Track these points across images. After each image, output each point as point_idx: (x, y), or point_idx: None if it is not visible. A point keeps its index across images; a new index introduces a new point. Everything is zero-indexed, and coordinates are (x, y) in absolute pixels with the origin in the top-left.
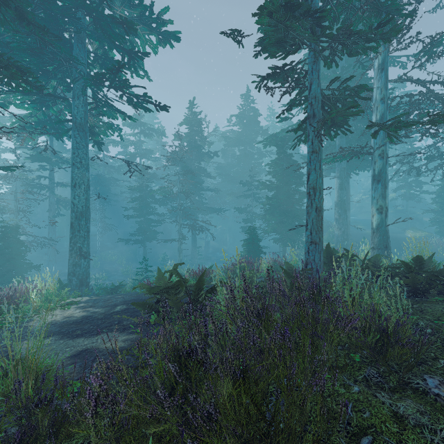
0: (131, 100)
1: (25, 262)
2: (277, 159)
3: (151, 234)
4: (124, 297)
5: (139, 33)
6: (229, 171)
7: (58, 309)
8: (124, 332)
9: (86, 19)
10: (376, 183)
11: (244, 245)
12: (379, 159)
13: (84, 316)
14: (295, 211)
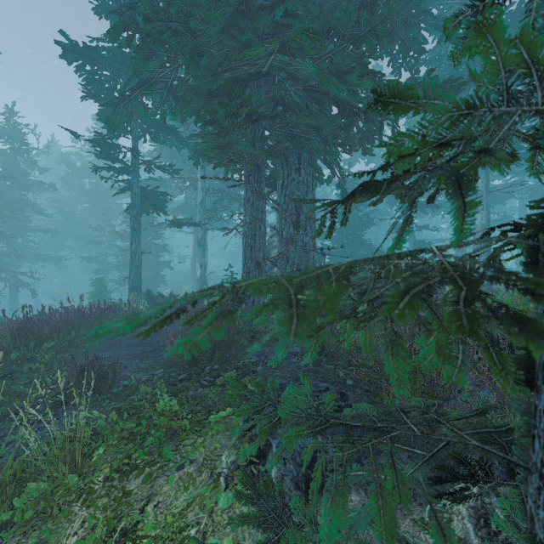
0: None
1: None
2: None
3: None
4: None
5: None
6: (75, 206)
7: None
8: None
9: None
10: (199, 246)
11: (90, 297)
12: (201, 230)
13: None
14: (151, 263)
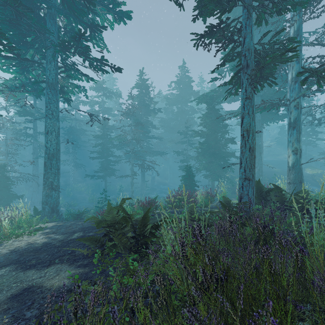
0: (92, 64)
1: (10, 193)
2: (207, 113)
3: (110, 171)
4: (83, 224)
5: (99, 13)
6: (170, 123)
7: (26, 234)
8: (73, 265)
9: (57, 1)
10: (292, 129)
11: (182, 180)
12: (295, 110)
13: (45, 243)
14: (221, 154)
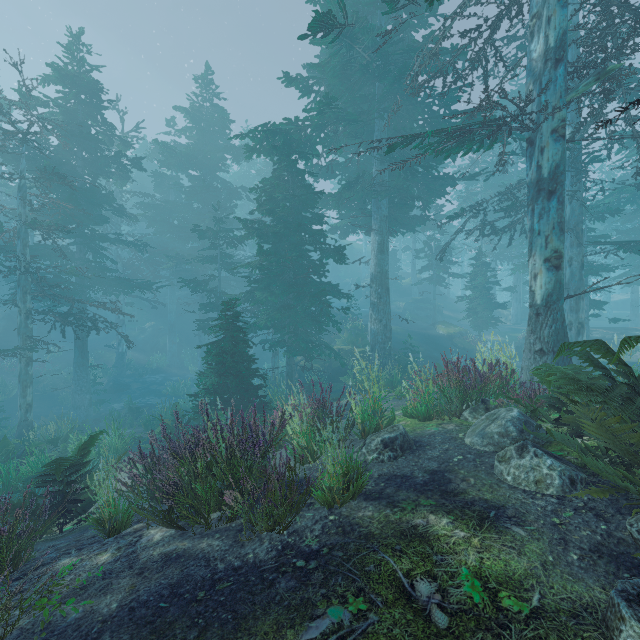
0: None
1: None
2: (277, 178)
3: None
4: None
5: None
6: (171, 216)
7: None
8: None
9: None
10: (544, 198)
11: (210, 358)
12: (554, 142)
13: None
14: (311, 286)
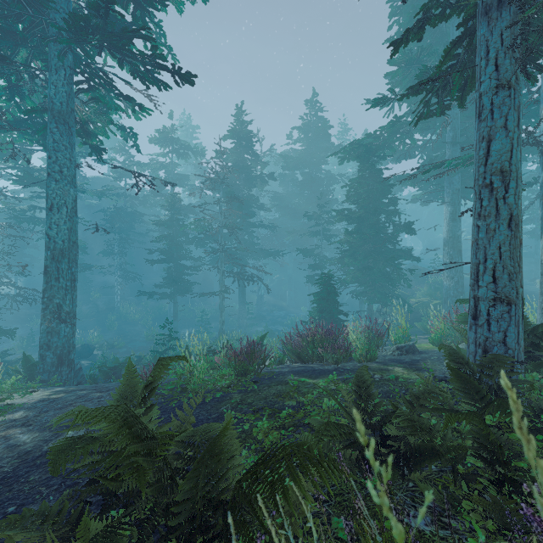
0: (136, 70)
1: None
2: (360, 177)
3: (184, 285)
4: (100, 401)
5: None
6: (290, 202)
7: None
8: None
9: None
10: None
11: (315, 301)
12: None
13: None
14: (386, 253)
